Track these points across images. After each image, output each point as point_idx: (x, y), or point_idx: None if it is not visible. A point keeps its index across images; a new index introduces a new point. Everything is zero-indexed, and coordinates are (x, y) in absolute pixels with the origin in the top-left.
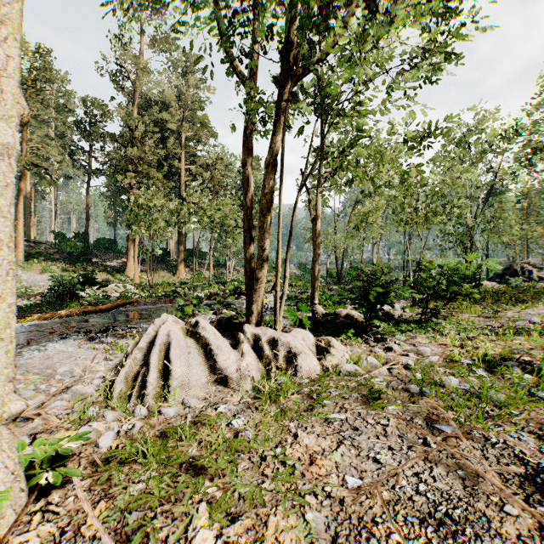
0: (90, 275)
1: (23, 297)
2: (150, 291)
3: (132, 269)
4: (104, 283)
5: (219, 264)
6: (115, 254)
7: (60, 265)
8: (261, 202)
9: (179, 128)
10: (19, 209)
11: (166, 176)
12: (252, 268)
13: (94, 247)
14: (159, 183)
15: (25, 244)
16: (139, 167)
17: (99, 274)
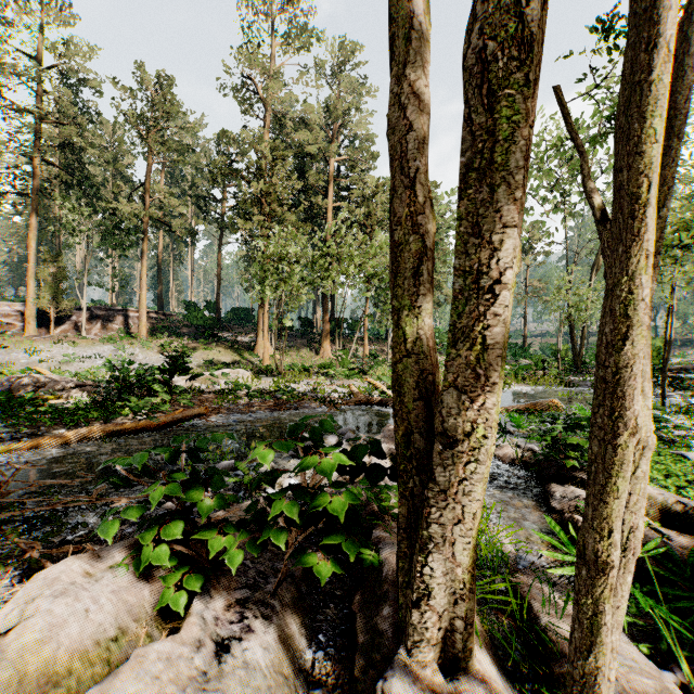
0: (181, 359)
1: (89, 391)
2: (276, 378)
3: (263, 347)
4: (222, 366)
5: (379, 338)
6: (250, 327)
7: (180, 342)
8: (475, 19)
9: (323, 152)
10: (141, 275)
11: (306, 220)
12: (426, 374)
13: (228, 319)
14: (294, 227)
15: (153, 317)
16: (269, 208)
17: (224, 352)
